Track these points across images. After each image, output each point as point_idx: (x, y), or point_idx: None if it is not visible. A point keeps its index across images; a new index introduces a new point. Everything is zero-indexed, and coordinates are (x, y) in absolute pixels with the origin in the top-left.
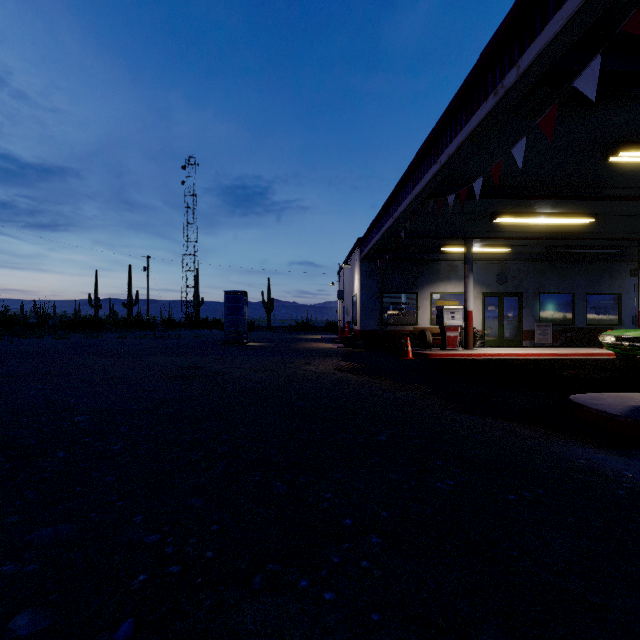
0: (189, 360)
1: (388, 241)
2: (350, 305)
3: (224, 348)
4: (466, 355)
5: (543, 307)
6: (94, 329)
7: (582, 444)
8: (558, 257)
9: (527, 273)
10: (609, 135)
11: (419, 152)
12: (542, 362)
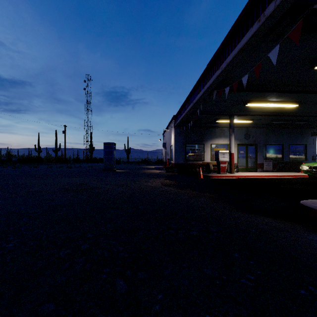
0: (82, 180)
1: (189, 116)
2: (169, 150)
3: (103, 173)
4: (231, 176)
5: (268, 151)
6: (36, 163)
7: None
8: (275, 126)
9: (260, 134)
10: (316, 53)
11: (209, 64)
12: (271, 180)
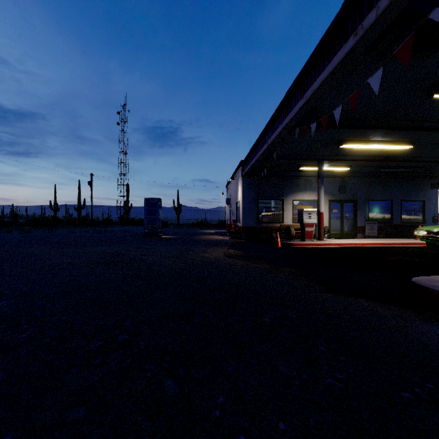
0: (115, 249)
1: (263, 162)
2: (235, 208)
3: (144, 239)
4: (319, 244)
5: (371, 210)
6: (52, 226)
7: (436, 323)
8: (381, 175)
9: (360, 186)
10: (435, 76)
11: (288, 91)
12: (375, 249)
